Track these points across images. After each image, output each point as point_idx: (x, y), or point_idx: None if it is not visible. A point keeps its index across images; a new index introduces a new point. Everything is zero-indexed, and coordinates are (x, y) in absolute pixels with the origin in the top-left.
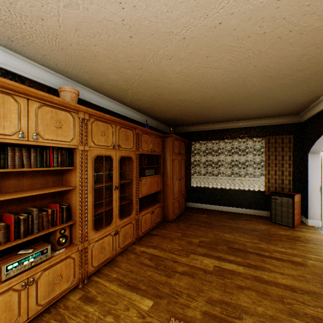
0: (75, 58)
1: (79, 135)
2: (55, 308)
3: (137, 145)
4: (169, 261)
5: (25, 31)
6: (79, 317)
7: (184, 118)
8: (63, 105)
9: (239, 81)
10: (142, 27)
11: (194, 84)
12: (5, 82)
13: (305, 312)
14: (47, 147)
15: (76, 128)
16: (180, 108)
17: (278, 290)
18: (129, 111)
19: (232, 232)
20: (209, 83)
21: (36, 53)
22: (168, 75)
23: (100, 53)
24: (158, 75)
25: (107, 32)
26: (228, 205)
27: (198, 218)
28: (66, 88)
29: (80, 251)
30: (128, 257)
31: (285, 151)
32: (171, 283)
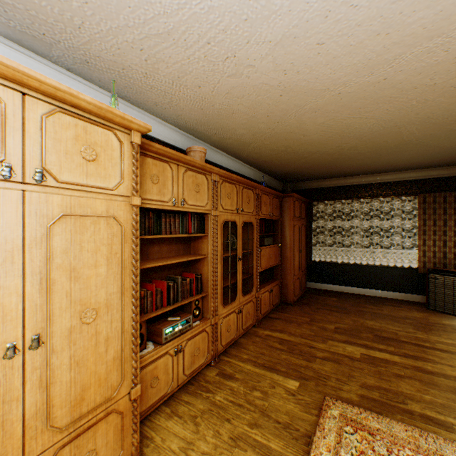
0: (210, 116)
1: (211, 199)
2: (196, 381)
3: (257, 208)
4: (304, 346)
5: (176, 97)
6: (225, 390)
7: (306, 172)
8: (201, 168)
9: (392, 129)
10: (297, 87)
11: (334, 134)
12: (167, 151)
13: None
14: (184, 213)
15: (209, 192)
16: (306, 161)
17: (448, 381)
18: (241, 166)
19: (376, 319)
20: (353, 133)
21: (172, 114)
22: (306, 127)
23: (240, 110)
24: (294, 128)
25: (258, 93)
26: (365, 286)
27: (325, 301)
28: (196, 147)
29: (212, 326)
30: (253, 339)
31: (448, 214)
32: (314, 367)
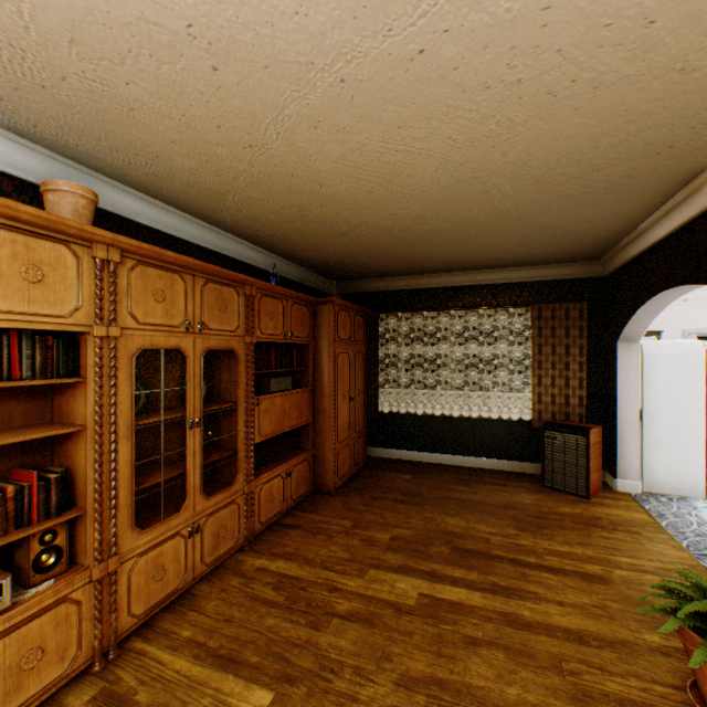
0: (83, 112)
1: (94, 300)
2: None
3: (248, 323)
4: (320, 589)
5: None
6: None
7: (362, 261)
8: (47, 227)
9: (473, 185)
10: (239, 45)
11: (375, 187)
12: None
13: (605, 691)
14: (5, 330)
15: (85, 284)
16: (352, 240)
17: (553, 643)
18: (233, 243)
19: (463, 514)
20: (409, 187)
21: None
22: (316, 164)
23: (144, 103)
24: (291, 163)
25: (154, 51)
26: (458, 451)
27: (391, 482)
28: (62, 183)
29: (97, 583)
30: (224, 584)
31: (572, 337)
32: (321, 643)
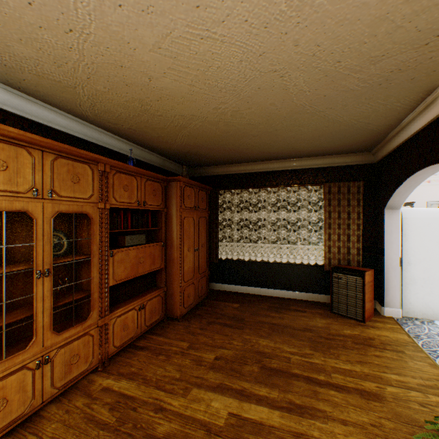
0: None
1: None
2: None
3: (102, 192)
4: (148, 410)
5: None
6: None
7: (203, 152)
8: None
9: (274, 79)
10: None
11: (194, 80)
12: None
13: None
14: None
15: None
16: (190, 133)
17: None
18: (101, 134)
19: (272, 336)
20: (222, 80)
21: None
22: (137, 54)
23: None
24: (115, 52)
25: None
26: (273, 286)
27: (224, 310)
28: None
29: None
30: (70, 405)
31: (352, 206)
32: None
